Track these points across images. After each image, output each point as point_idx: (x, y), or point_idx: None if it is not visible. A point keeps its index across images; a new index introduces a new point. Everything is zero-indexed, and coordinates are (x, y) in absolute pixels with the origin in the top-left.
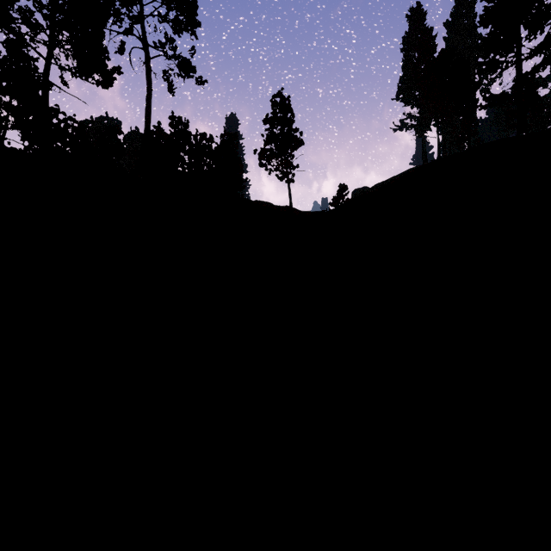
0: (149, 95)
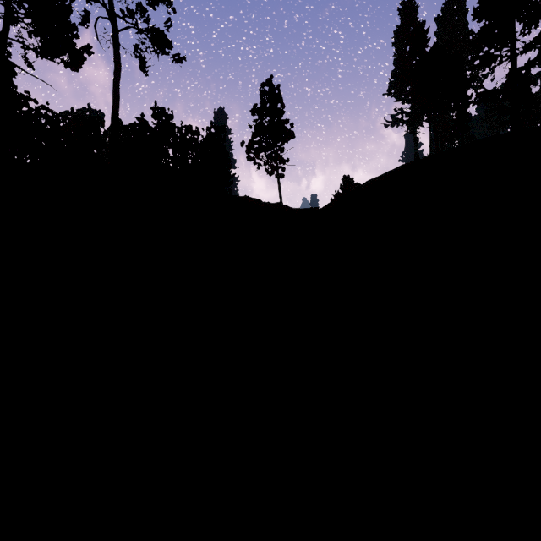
0: (117, 74)
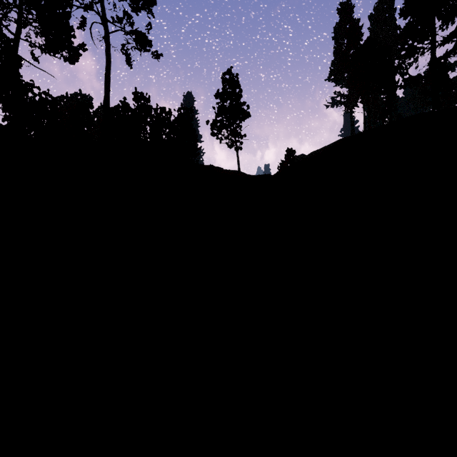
0: (108, 67)
